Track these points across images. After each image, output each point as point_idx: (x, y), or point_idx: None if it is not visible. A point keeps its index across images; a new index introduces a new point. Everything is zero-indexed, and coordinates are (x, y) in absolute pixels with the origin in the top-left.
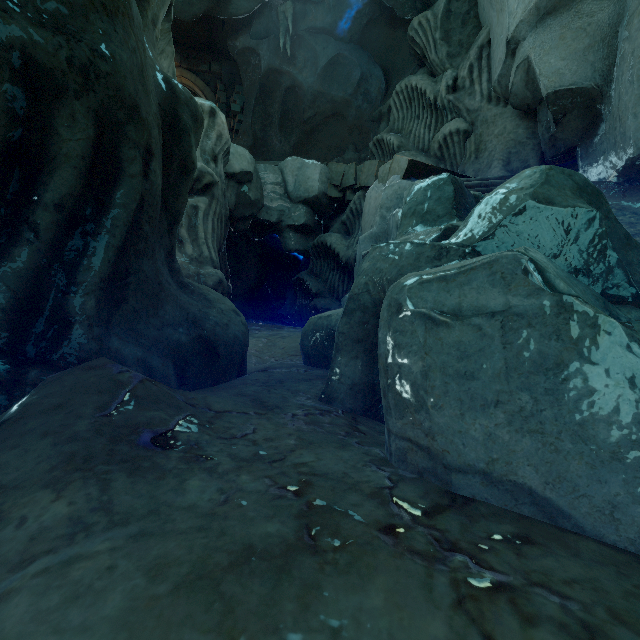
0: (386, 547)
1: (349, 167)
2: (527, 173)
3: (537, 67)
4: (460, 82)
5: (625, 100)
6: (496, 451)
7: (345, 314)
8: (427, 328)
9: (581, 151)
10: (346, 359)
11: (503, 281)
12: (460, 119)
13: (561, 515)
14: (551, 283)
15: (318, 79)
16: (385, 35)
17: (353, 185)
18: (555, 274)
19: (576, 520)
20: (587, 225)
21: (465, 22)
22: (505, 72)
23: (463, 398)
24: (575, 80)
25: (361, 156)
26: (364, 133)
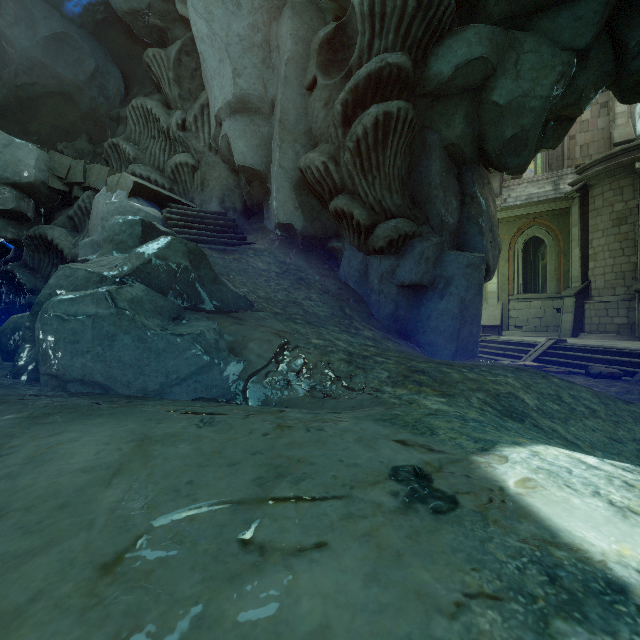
0: (14, 401)
1: (77, 163)
2: (162, 239)
3: (232, 144)
4: (188, 125)
5: (273, 188)
6: (86, 371)
7: (31, 315)
8: (59, 322)
9: (265, 207)
10: (32, 346)
11: (97, 302)
12: (189, 155)
13: (111, 390)
14: (117, 304)
15: (37, 47)
16: (124, 42)
17: (82, 182)
18: (125, 300)
19: (116, 390)
20: (185, 272)
21: (194, 76)
22: (218, 135)
23: (73, 351)
24: (253, 163)
25: (97, 150)
26: (101, 127)
